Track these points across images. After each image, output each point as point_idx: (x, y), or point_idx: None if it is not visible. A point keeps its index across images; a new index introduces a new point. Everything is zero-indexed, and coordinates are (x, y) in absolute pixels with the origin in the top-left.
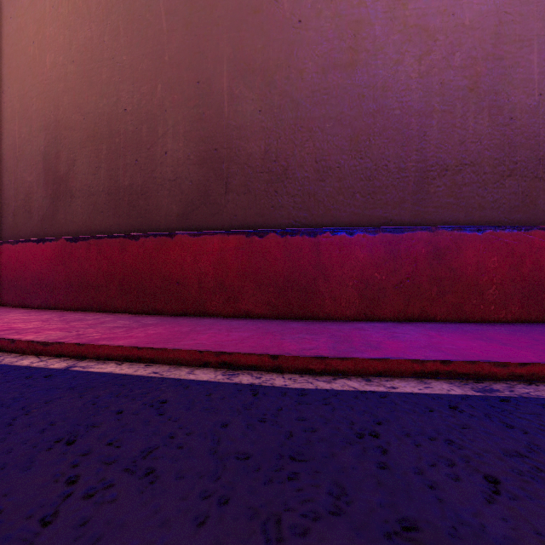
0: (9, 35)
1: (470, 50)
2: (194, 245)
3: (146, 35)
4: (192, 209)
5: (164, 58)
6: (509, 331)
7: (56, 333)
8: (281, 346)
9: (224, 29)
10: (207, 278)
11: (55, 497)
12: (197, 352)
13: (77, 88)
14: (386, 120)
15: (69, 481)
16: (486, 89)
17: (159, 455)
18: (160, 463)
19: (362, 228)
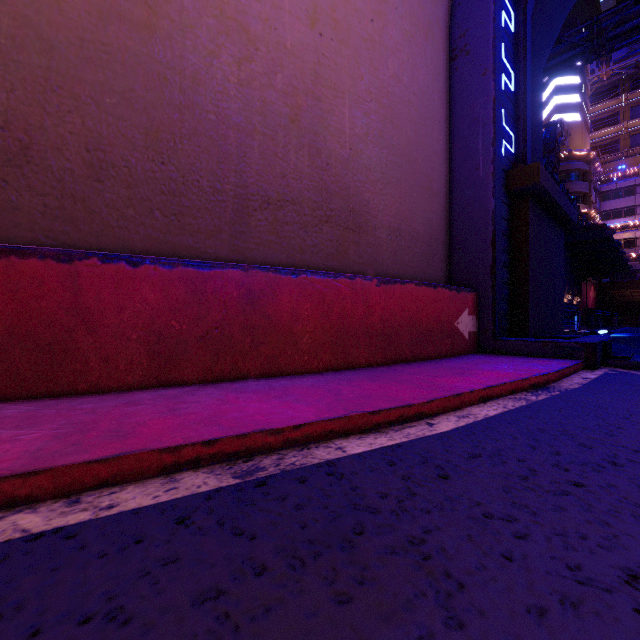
0: None
1: (292, 77)
2: None
3: None
4: None
5: None
6: (314, 383)
7: None
8: None
9: None
10: None
11: None
12: None
13: None
14: (197, 122)
15: None
16: (307, 126)
17: None
18: None
19: (153, 258)
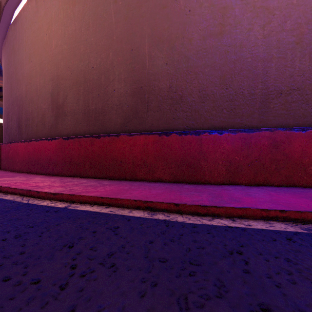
0: (34, 31)
1: (297, 19)
2: (130, 141)
3: (104, 26)
4: (128, 120)
5: (113, 38)
6: None
7: (59, 188)
8: (180, 198)
9: (146, 19)
10: (137, 159)
11: (66, 275)
12: (133, 201)
13: (68, 57)
14: (242, 65)
15: (72, 267)
16: (307, 42)
17: (117, 256)
18: (118, 261)
19: (227, 130)
